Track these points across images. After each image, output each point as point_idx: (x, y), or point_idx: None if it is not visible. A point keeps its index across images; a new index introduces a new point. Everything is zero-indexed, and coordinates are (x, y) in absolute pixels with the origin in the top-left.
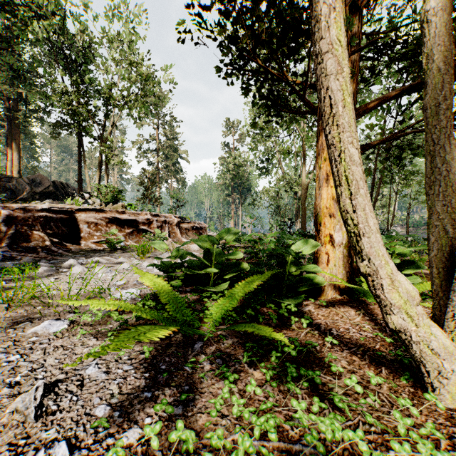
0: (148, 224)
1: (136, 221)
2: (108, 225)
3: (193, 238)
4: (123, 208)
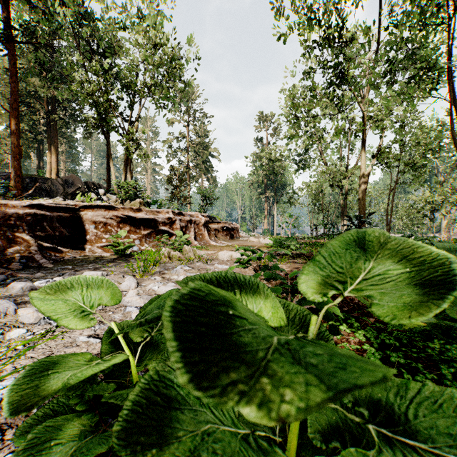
0: (170, 224)
1: (155, 220)
2: (120, 225)
3: (223, 240)
4: (141, 205)
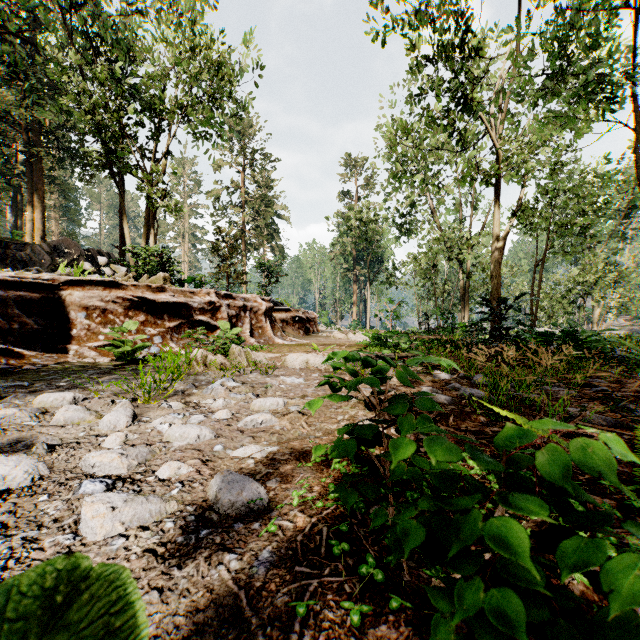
0: (212, 311)
1: (187, 306)
2: (129, 313)
3: (295, 336)
4: (166, 282)
